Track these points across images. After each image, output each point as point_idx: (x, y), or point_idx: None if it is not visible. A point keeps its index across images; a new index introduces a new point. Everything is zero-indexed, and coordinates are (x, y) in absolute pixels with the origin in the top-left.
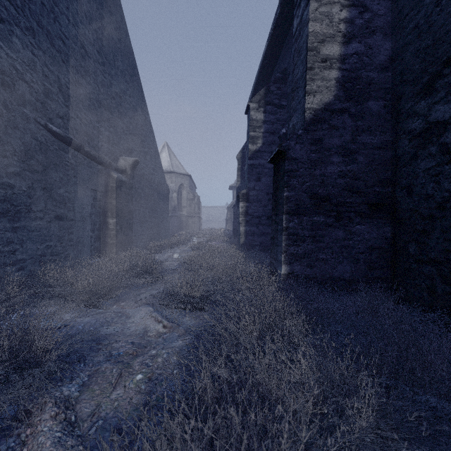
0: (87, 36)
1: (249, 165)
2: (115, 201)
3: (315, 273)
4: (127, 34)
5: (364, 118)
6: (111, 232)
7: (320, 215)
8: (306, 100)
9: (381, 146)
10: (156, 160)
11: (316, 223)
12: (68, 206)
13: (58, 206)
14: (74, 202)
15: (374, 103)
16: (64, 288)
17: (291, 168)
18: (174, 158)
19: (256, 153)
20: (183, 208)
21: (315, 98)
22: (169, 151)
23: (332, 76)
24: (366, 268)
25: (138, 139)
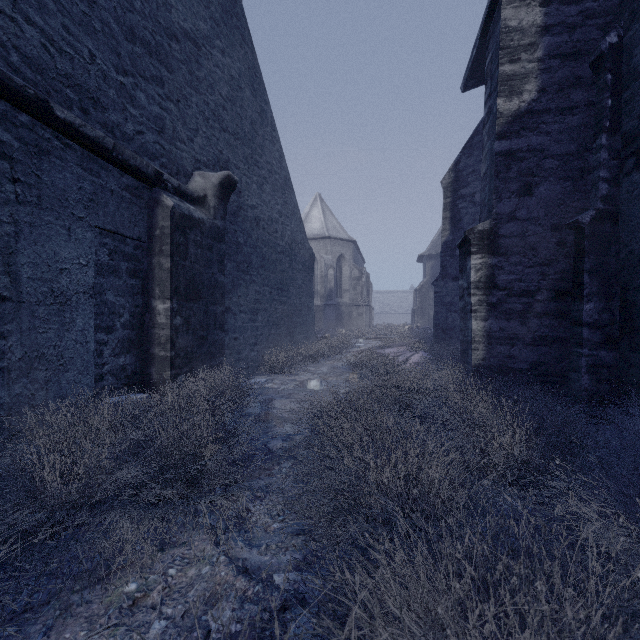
0: None
1: (497, 154)
2: (168, 260)
3: None
4: None
5: None
6: (161, 333)
7: None
8: None
9: None
10: (287, 197)
11: None
12: None
13: None
14: (13, 251)
15: None
16: None
17: None
18: (330, 216)
19: (518, 121)
20: (344, 293)
21: None
22: (323, 206)
23: None
24: None
25: (244, 146)
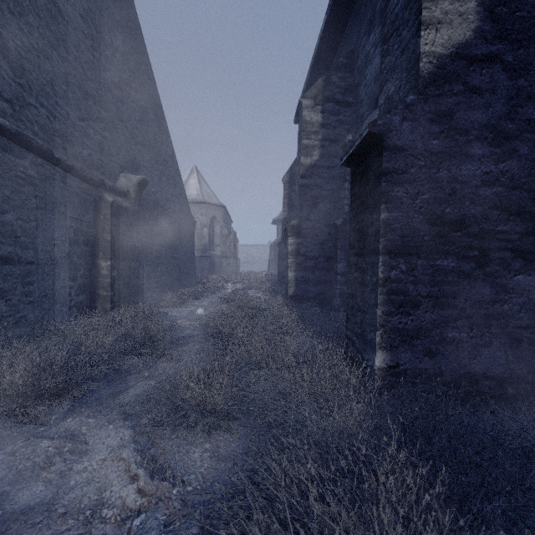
0: None
1: (301, 185)
2: (109, 235)
3: (438, 365)
4: (133, 4)
5: (531, 73)
6: (104, 280)
7: (449, 255)
8: (421, 37)
9: None
10: (177, 182)
11: (441, 271)
12: (22, 242)
13: (0, 241)
14: (35, 236)
15: None
16: None
17: (393, 167)
18: (205, 185)
19: (310, 170)
20: (216, 247)
21: (438, 34)
22: (199, 176)
23: None
24: (534, 356)
25: (149, 151)
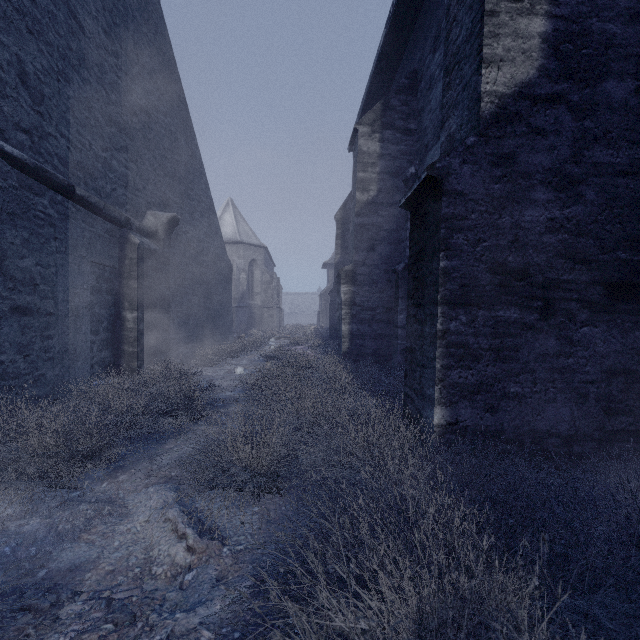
0: (83, 1)
1: (356, 225)
2: (136, 282)
3: (500, 422)
4: (161, 14)
5: (597, 114)
6: (130, 335)
7: (512, 306)
8: (482, 76)
9: (630, 171)
10: (211, 220)
11: (503, 323)
12: (41, 291)
13: (18, 289)
14: (55, 283)
15: (616, 84)
16: (0, 451)
17: (453, 213)
18: (242, 221)
19: (367, 207)
20: (256, 296)
21: (500, 72)
22: (235, 211)
23: (535, 29)
24: (601, 413)
25: (180, 185)
